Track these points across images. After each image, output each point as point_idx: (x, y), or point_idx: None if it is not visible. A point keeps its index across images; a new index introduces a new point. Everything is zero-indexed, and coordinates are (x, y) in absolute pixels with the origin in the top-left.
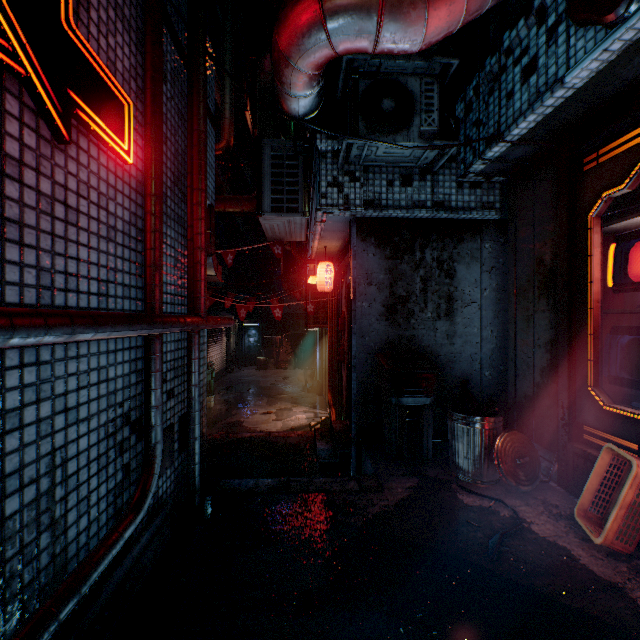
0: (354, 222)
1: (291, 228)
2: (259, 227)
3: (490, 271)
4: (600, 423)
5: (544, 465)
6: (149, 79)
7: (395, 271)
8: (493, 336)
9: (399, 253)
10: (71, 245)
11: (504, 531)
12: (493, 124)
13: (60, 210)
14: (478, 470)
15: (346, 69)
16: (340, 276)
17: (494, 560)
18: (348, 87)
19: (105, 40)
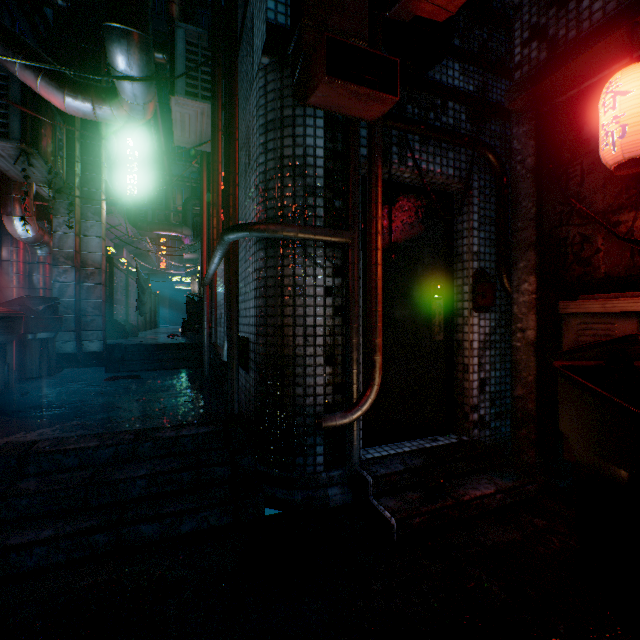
0: None
1: None
2: None
3: None
4: None
5: None
6: None
7: None
8: None
9: None
10: None
11: None
12: None
13: None
14: None
15: None
16: None
17: None
18: None
19: None
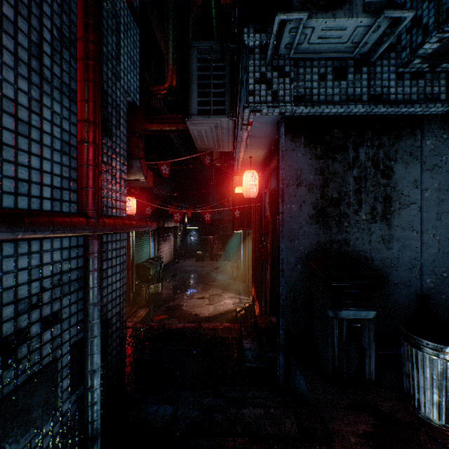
0: (282, 121)
1: (218, 135)
2: (198, 156)
3: (431, 170)
4: None
5: None
6: None
7: (326, 171)
8: (435, 240)
9: (330, 152)
10: None
11: None
12: None
13: None
14: None
15: None
16: (263, 184)
17: None
18: None
19: None
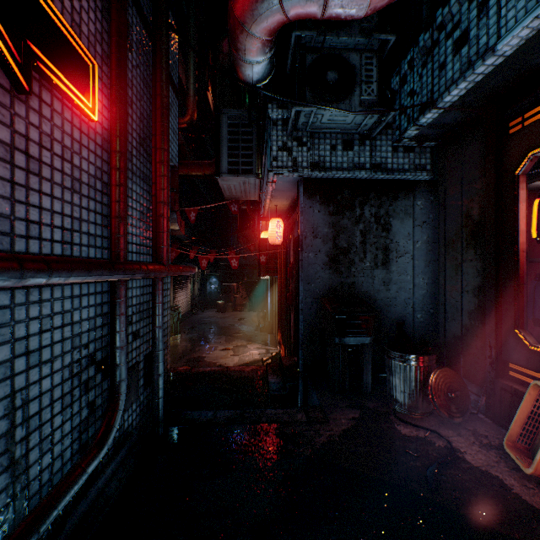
0: (301, 182)
1: (246, 188)
2: (219, 191)
3: (421, 225)
4: (526, 361)
5: (472, 398)
6: (114, 44)
7: (338, 225)
8: (424, 283)
9: (341, 209)
10: (33, 193)
11: (440, 461)
12: (426, 93)
13: (20, 159)
14: (414, 403)
15: (294, 46)
16: (288, 231)
17: (433, 489)
18: (296, 62)
19: (69, 2)
